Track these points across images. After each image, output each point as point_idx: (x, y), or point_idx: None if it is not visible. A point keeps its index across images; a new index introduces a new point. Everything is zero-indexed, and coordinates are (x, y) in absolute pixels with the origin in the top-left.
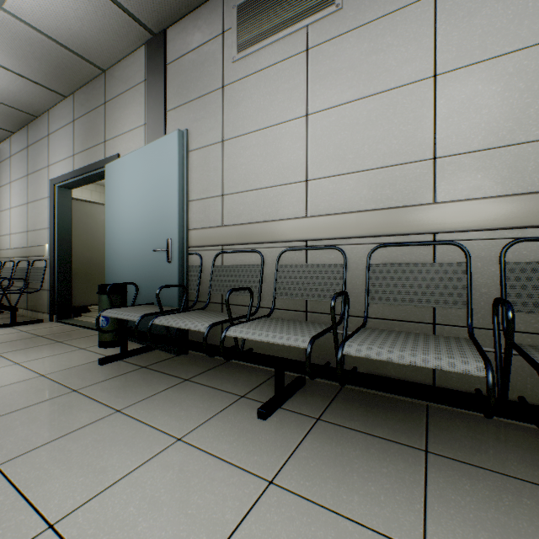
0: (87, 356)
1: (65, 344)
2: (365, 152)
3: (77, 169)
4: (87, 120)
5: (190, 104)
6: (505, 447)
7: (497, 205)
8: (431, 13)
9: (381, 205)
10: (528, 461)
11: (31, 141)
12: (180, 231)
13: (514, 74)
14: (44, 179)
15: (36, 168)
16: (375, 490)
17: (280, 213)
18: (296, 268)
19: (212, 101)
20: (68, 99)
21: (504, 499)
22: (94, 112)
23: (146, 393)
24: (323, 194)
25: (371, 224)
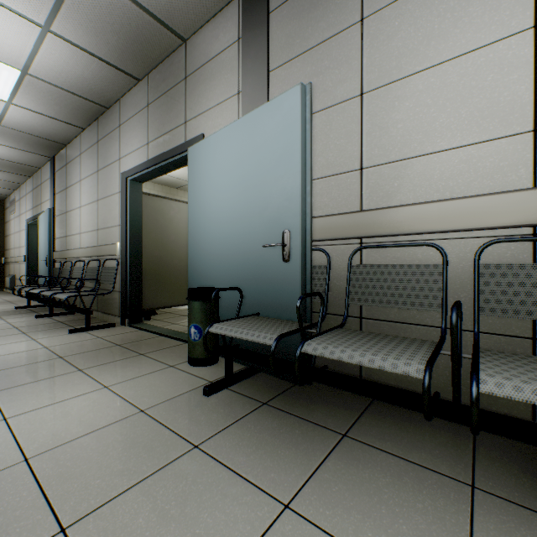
0: (182, 379)
1: (149, 357)
2: None
3: (152, 158)
4: (163, 101)
5: (306, 54)
6: None
7: None
8: None
9: None
10: None
11: (101, 135)
12: (302, 219)
13: None
14: (114, 174)
15: (106, 162)
16: None
17: (473, 186)
18: (522, 269)
19: (343, 43)
20: (141, 83)
21: None
22: (172, 91)
23: (304, 463)
24: None
25: None
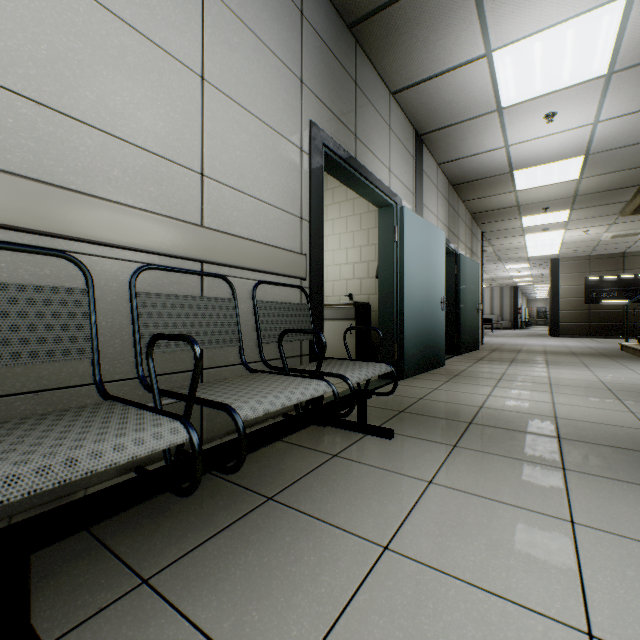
0: None
1: None
2: (119, 108)
3: None
4: None
5: None
6: (281, 458)
7: (250, 247)
8: (200, 1)
9: (143, 204)
10: (298, 457)
11: None
12: None
13: (255, 136)
14: None
15: None
16: (317, 556)
17: None
18: None
19: None
20: None
21: (333, 484)
22: None
23: None
24: (23, 131)
25: (136, 230)
